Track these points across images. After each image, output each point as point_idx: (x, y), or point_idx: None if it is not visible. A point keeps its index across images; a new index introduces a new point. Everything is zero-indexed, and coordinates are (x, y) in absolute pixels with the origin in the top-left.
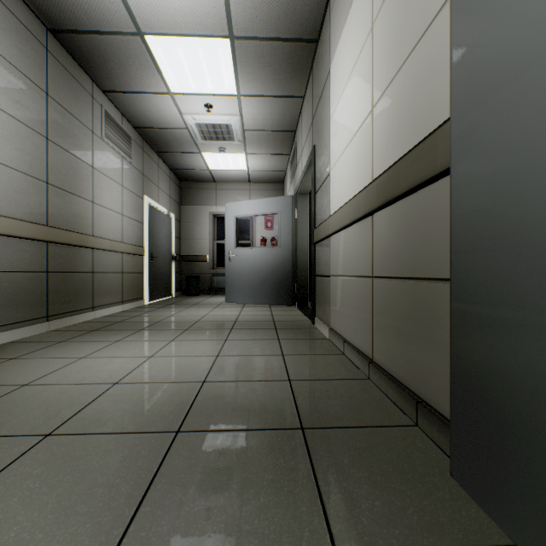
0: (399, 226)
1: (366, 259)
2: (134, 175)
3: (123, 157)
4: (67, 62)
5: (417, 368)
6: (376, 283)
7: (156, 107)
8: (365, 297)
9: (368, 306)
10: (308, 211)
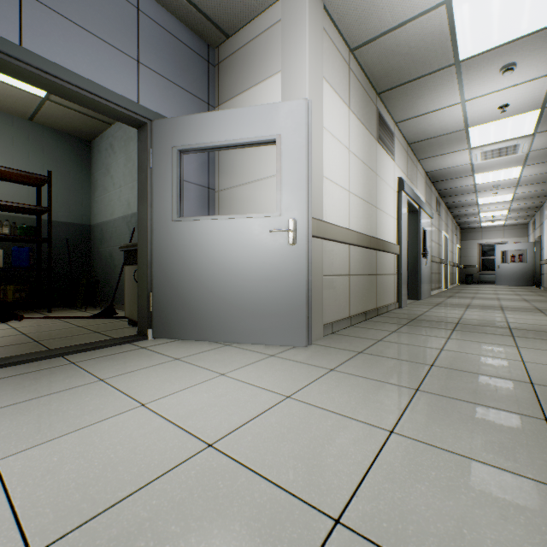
0: None
1: None
2: (455, 239)
3: (455, 235)
4: (452, 220)
5: None
6: None
7: (470, 219)
8: None
9: None
10: None
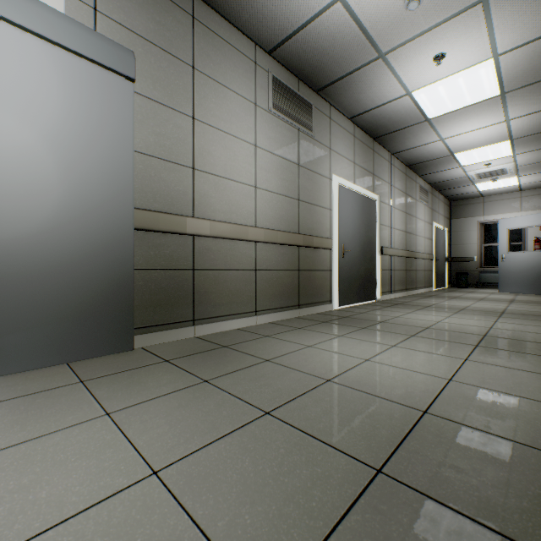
0: None
1: None
2: (428, 212)
3: (424, 205)
4: (409, 174)
5: None
6: None
7: (448, 174)
8: None
9: None
10: None
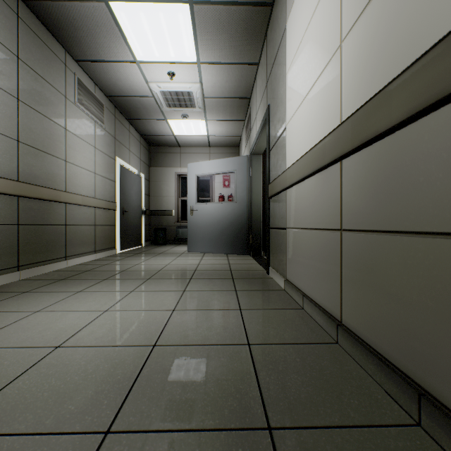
0: (384, 169)
1: (332, 211)
2: (106, 138)
3: (95, 121)
4: (39, 30)
5: (417, 348)
6: (347, 237)
7: (124, 76)
8: (331, 251)
9: (334, 262)
10: (261, 169)
